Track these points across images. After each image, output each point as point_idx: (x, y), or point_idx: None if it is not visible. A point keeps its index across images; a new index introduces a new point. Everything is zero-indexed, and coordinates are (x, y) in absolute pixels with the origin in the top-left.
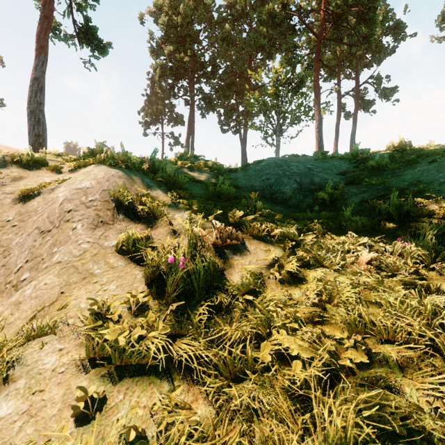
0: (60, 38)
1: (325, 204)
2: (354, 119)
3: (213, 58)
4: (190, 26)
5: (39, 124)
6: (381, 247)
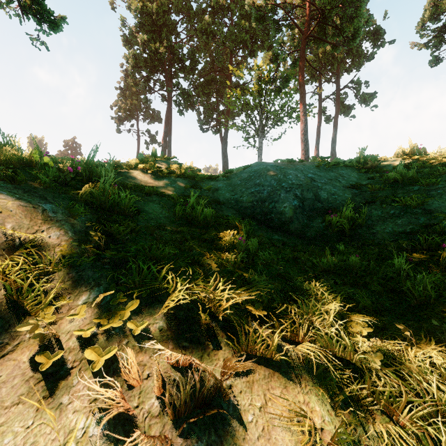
0: None
1: (341, 232)
2: (335, 123)
3: (191, 51)
4: (167, 15)
5: None
6: None
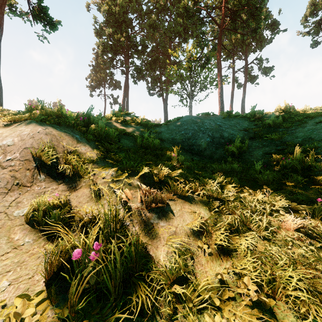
0: (15, 14)
1: (234, 155)
2: (244, 88)
3: (142, 40)
4: (126, 14)
5: None
6: (301, 207)
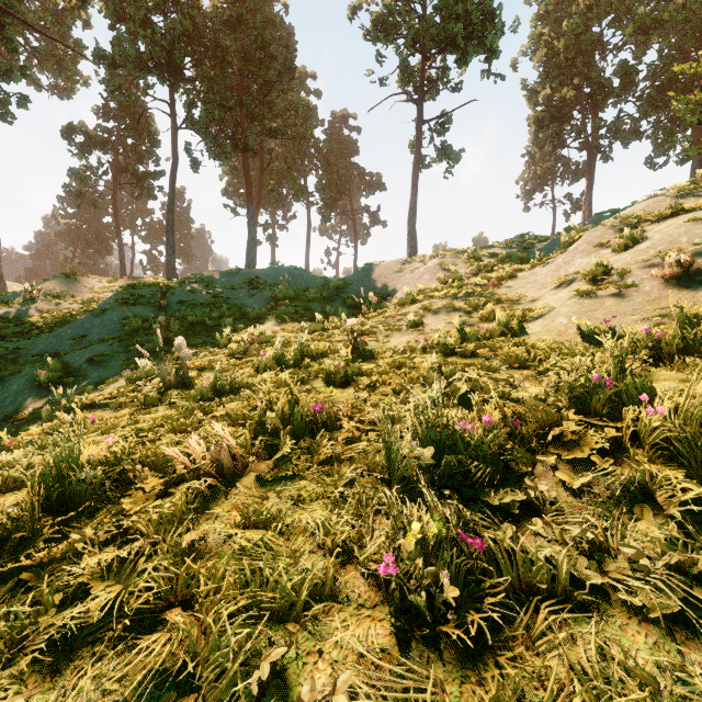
0: (425, 167)
1: None
2: None
3: (620, 67)
4: (584, 35)
5: (413, 239)
6: None
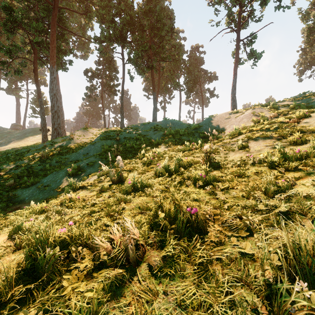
0: (241, 64)
1: None
2: None
3: None
4: None
5: (234, 101)
6: None
